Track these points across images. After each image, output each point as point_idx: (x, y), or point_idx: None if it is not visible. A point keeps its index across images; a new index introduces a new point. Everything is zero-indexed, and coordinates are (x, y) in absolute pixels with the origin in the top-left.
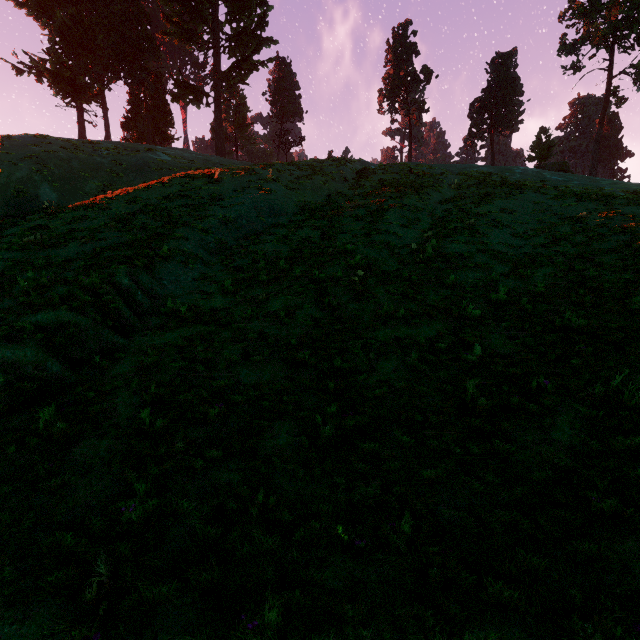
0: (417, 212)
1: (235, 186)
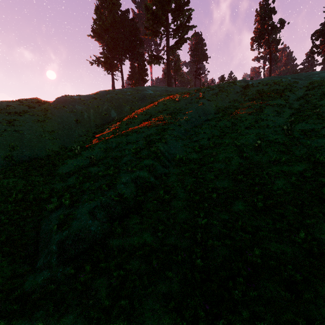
0: (282, 107)
1: (185, 103)
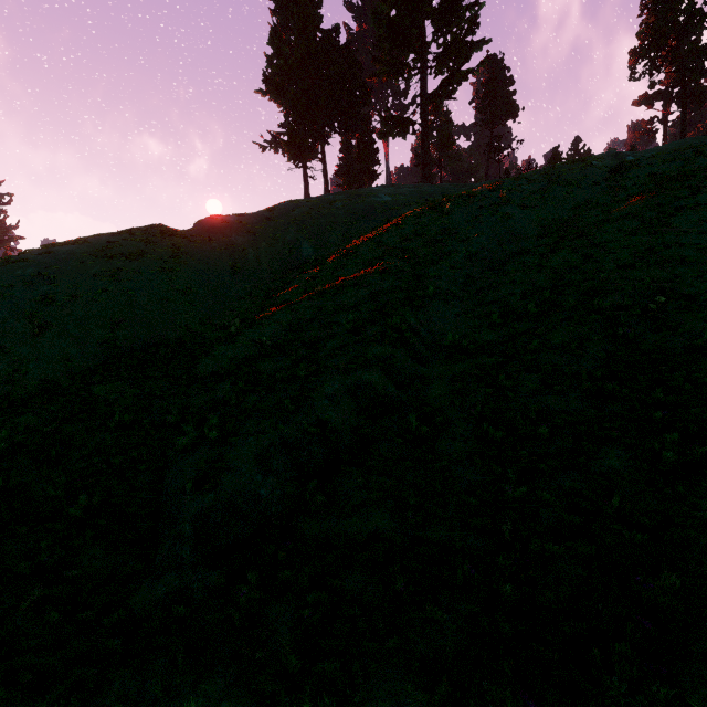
0: None
1: (466, 216)
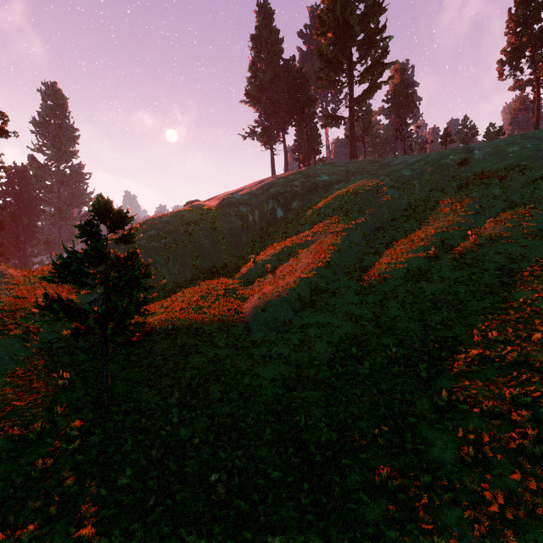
0: (493, 200)
1: (368, 196)
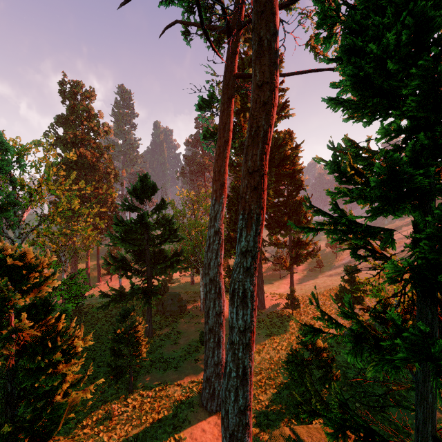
0: None
1: None
